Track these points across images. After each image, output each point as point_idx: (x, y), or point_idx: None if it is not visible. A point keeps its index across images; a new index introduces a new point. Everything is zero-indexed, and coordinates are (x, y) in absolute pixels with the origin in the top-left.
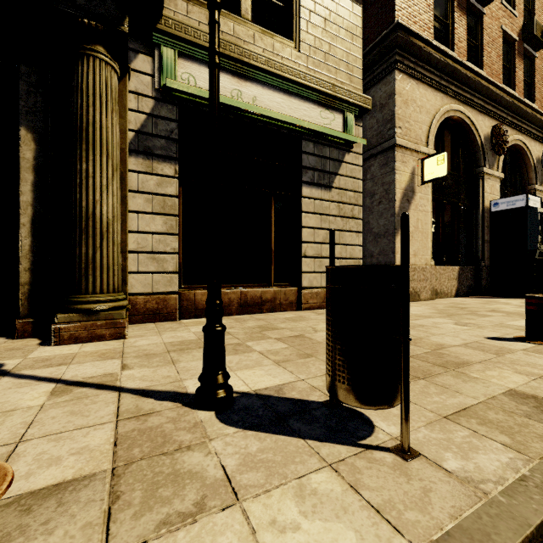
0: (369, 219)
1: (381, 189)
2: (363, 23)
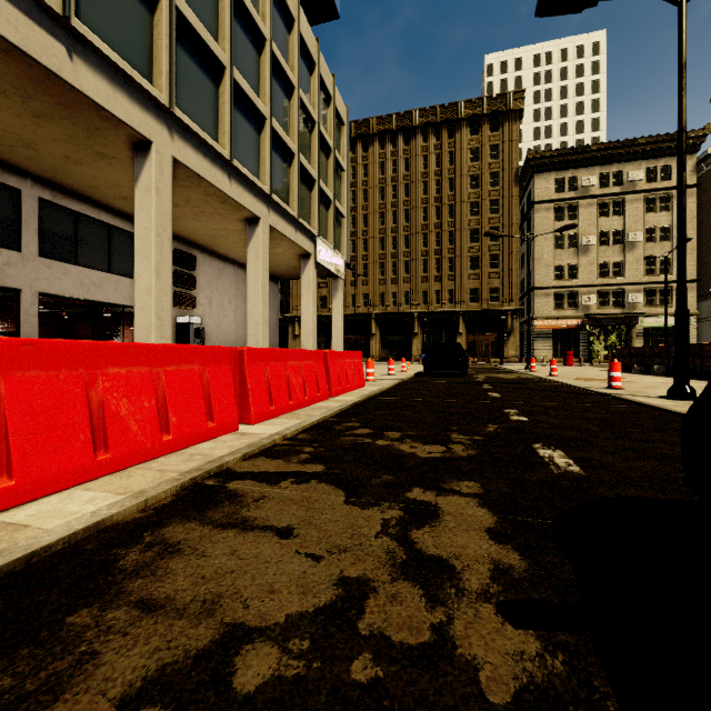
0: (705, 339)
1: (708, 331)
2: (703, 279)
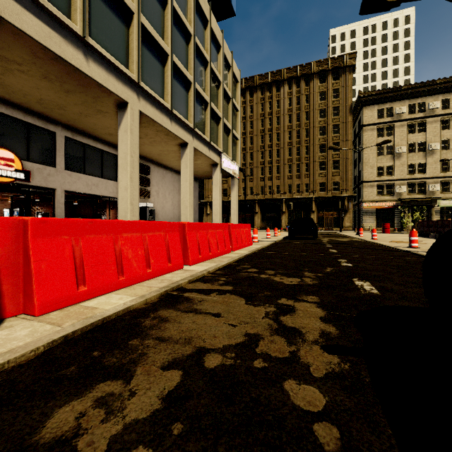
0: None
1: None
2: None
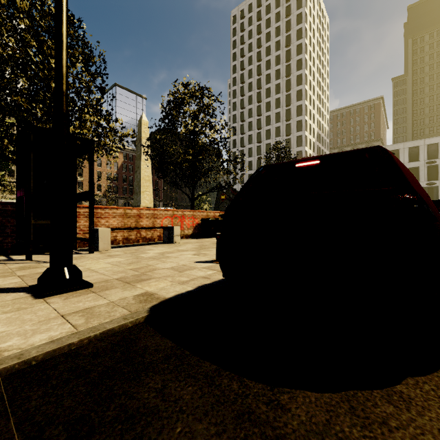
0: None
1: None
2: None
